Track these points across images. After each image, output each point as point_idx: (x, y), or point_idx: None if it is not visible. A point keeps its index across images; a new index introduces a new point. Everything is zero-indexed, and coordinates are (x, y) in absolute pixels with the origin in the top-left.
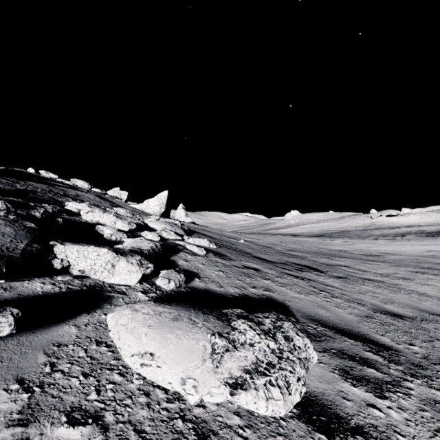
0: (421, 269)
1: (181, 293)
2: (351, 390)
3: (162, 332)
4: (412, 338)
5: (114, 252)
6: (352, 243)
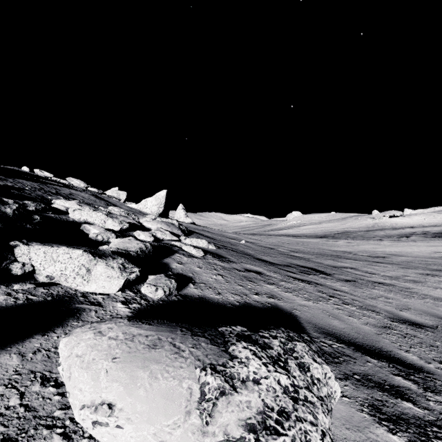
0: (431, 272)
1: (171, 302)
2: (390, 439)
3: (131, 368)
4: (441, 354)
5: (90, 254)
6: (356, 244)
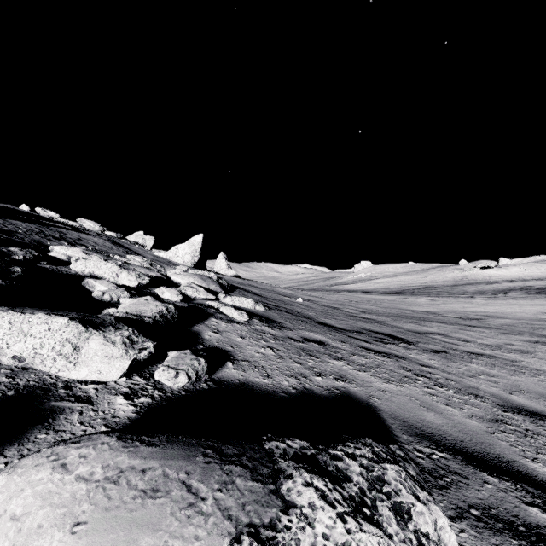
0: (540, 338)
1: (199, 393)
2: None
3: None
4: None
5: (80, 324)
6: (442, 302)
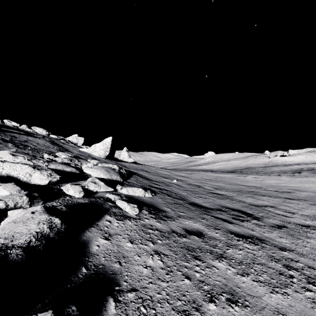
0: None
1: None
2: None
3: None
4: None
5: None
6: (262, 179)
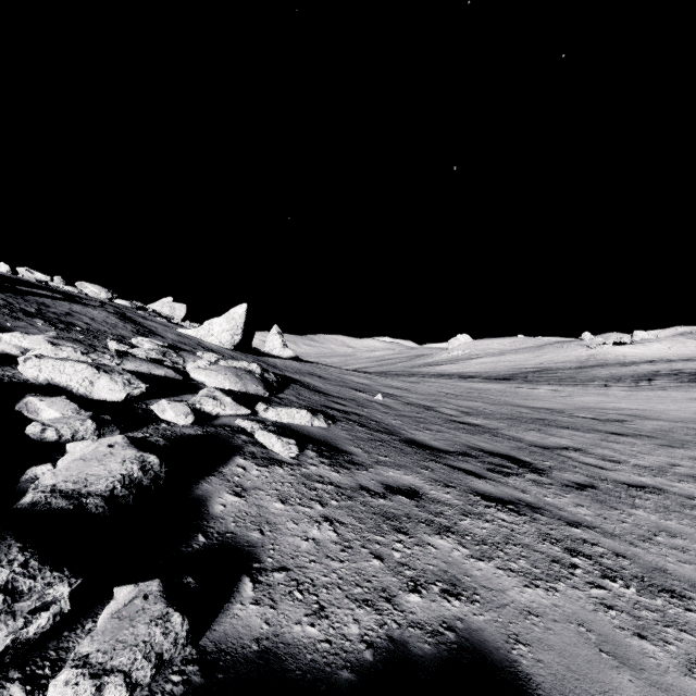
0: None
1: None
2: None
3: None
4: None
5: None
6: (568, 393)
